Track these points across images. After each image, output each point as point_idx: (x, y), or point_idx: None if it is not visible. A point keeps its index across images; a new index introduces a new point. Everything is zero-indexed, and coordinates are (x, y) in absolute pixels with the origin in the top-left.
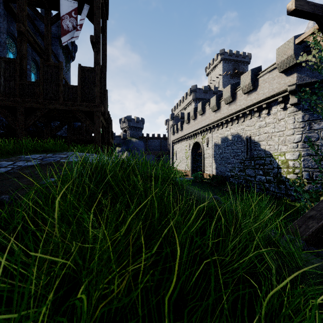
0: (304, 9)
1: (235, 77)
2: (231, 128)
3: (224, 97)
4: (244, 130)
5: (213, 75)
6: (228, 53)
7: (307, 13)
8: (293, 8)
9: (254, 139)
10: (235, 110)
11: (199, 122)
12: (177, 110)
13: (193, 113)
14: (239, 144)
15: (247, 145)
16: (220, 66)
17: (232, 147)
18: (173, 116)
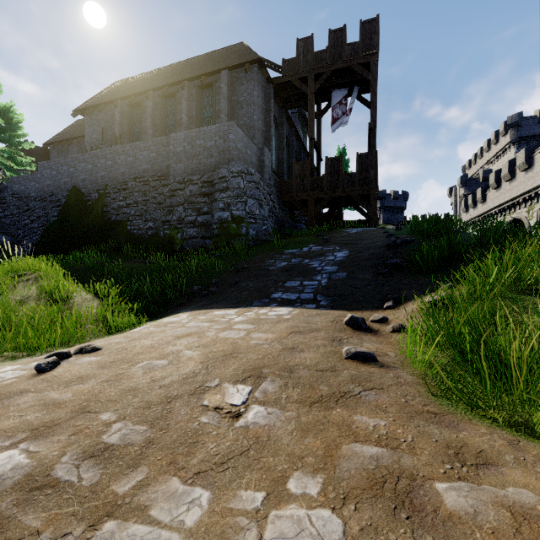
0: None
1: None
2: None
3: None
4: None
5: None
6: None
7: None
8: None
9: None
10: None
11: (520, 184)
12: (476, 166)
13: (506, 170)
14: None
15: None
16: None
17: None
18: (466, 180)
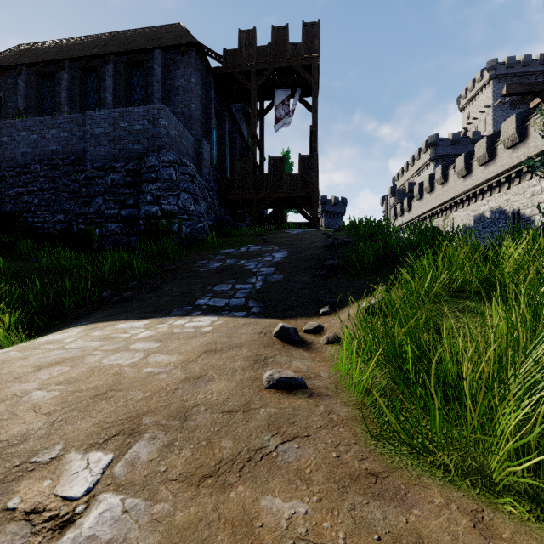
0: (517, 91)
1: (523, 105)
2: (489, 201)
3: (477, 156)
4: (509, 202)
5: (473, 109)
6: (506, 64)
7: (522, 93)
8: (505, 93)
9: (524, 213)
10: (495, 174)
11: (438, 196)
12: (403, 179)
13: (427, 183)
14: (502, 222)
15: (514, 223)
16: (487, 90)
17: (492, 229)
18: (396, 190)
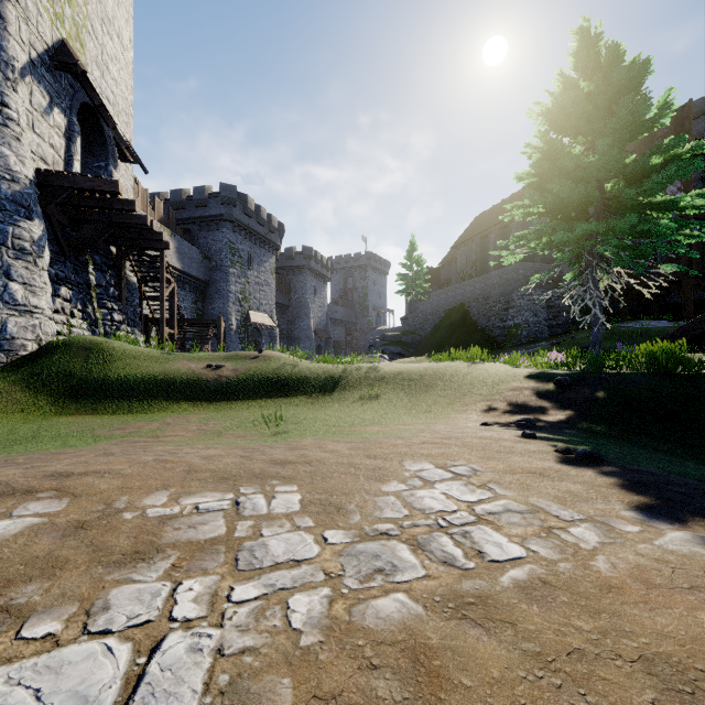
0: None
1: None
2: None
3: None
4: None
5: None
6: None
7: None
8: None
9: None
10: None
11: None
12: None
13: None
14: None
15: None
16: None
17: None
18: None
